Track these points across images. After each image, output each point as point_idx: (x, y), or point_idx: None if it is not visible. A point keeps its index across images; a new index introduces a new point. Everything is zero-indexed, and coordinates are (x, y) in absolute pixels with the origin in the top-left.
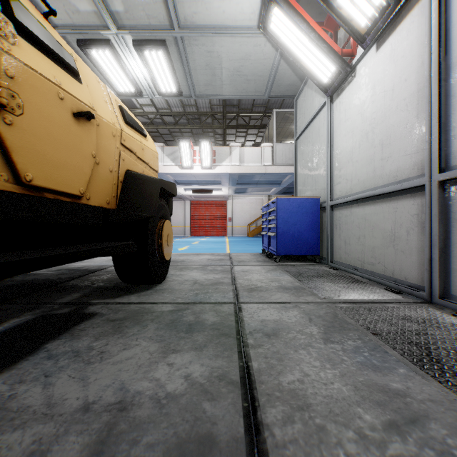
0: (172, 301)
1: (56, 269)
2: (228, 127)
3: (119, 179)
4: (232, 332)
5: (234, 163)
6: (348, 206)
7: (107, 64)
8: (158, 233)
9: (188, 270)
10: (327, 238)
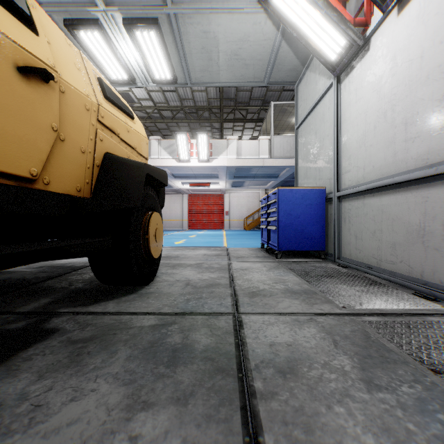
0: (157, 311)
1: (38, 266)
2: (225, 121)
3: (95, 162)
4: (231, 365)
5: (231, 156)
6: (359, 197)
7: (97, 48)
8: (143, 227)
9: (181, 268)
10: (334, 232)
